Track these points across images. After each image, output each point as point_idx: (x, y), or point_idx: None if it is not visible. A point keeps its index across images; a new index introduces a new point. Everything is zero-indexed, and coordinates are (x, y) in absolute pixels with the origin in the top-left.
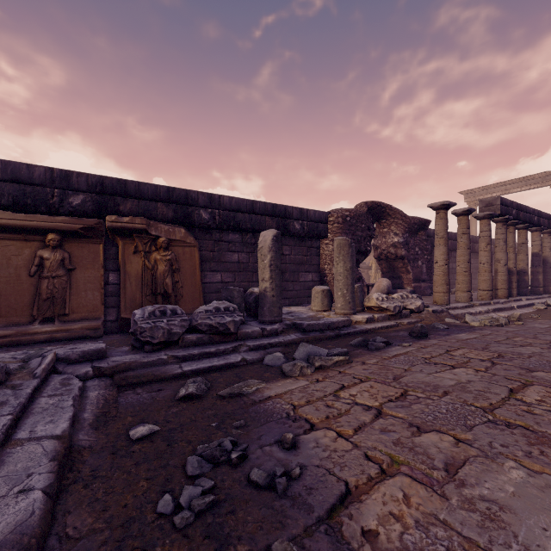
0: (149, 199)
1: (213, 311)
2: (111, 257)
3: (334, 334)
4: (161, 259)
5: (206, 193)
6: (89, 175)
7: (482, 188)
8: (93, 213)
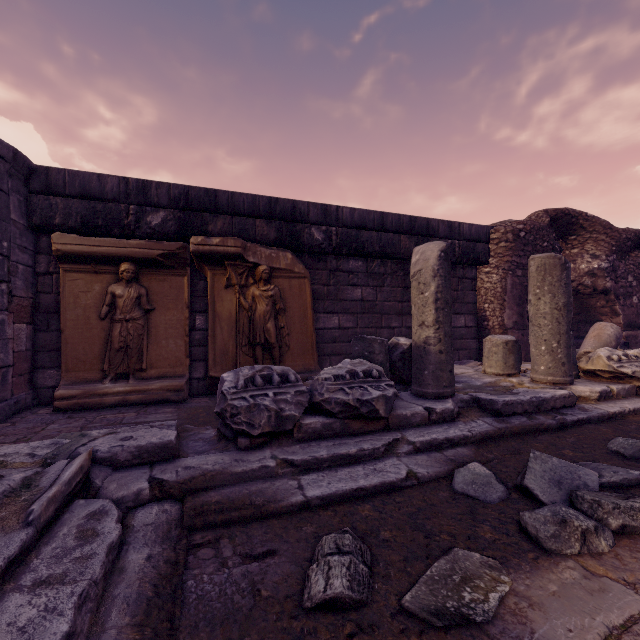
0: (245, 214)
1: (346, 377)
2: (198, 294)
3: (555, 422)
4: (261, 295)
5: (319, 204)
6: (170, 185)
7: None
8: (176, 236)
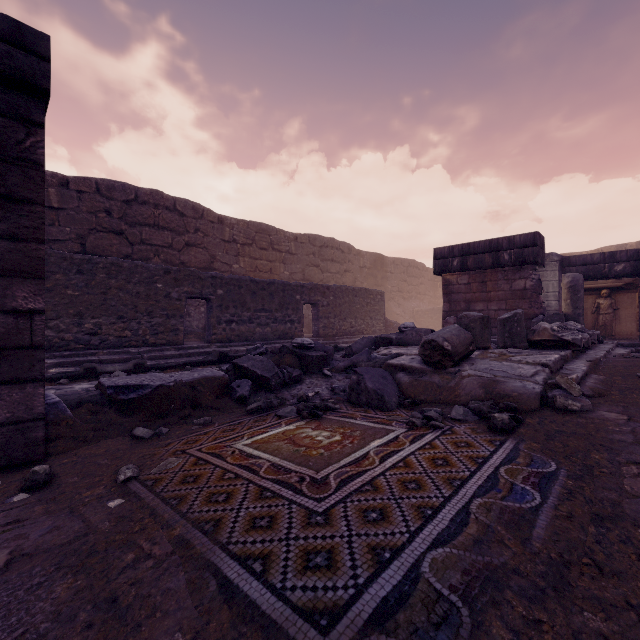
0: None
1: None
2: None
3: None
4: None
5: None
6: (627, 250)
7: None
8: (630, 274)
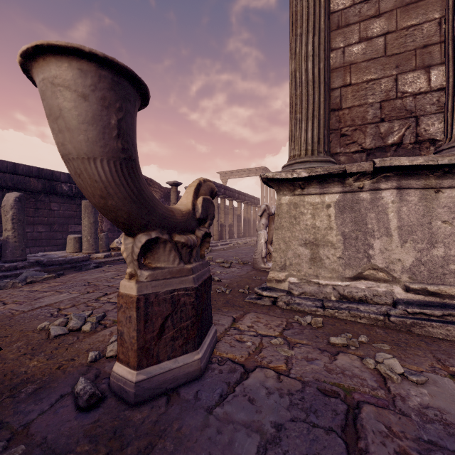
0: None
1: None
2: None
3: (70, 266)
4: None
5: None
6: None
7: (229, 172)
8: None
